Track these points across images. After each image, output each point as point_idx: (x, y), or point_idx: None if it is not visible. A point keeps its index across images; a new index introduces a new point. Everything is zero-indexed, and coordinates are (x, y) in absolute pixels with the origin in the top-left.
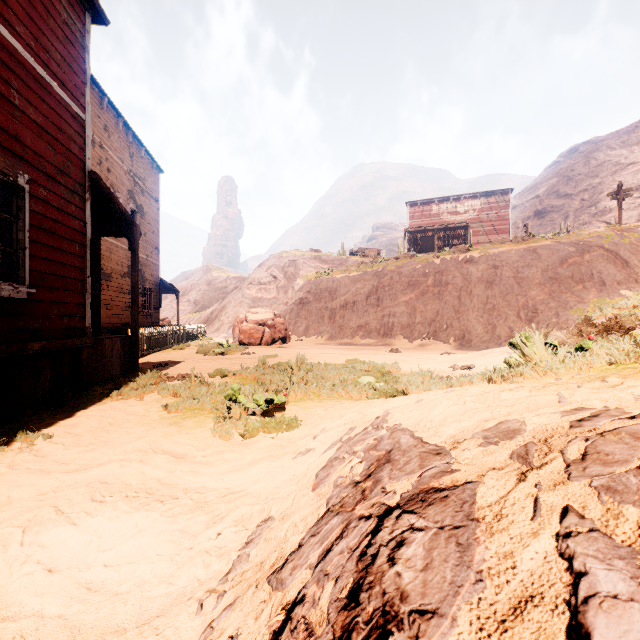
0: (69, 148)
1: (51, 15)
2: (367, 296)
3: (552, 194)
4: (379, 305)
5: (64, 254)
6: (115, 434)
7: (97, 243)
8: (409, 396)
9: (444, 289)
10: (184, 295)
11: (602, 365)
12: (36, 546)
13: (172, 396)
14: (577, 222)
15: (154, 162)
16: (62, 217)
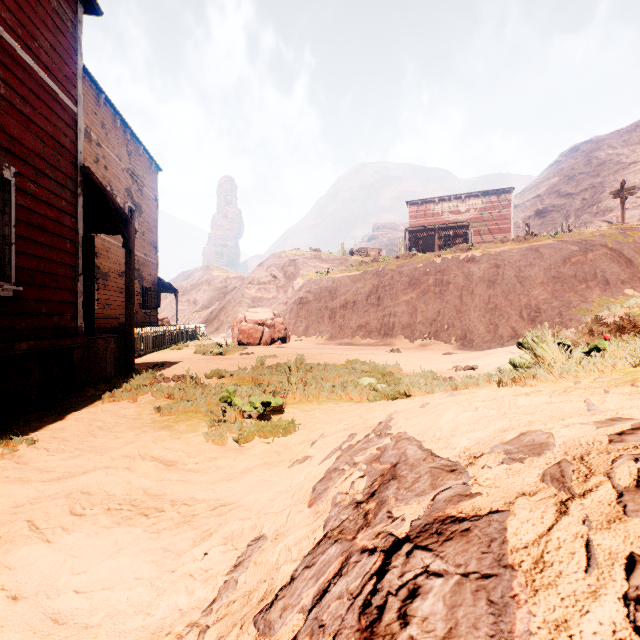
0: (59, 141)
1: (40, 2)
2: (367, 296)
3: (553, 193)
4: (380, 305)
5: (54, 251)
6: (103, 439)
7: (91, 240)
8: (413, 399)
9: (445, 288)
10: (184, 295)
11: (625, 367)
12: (3, 568)
13: (166, 398)
14: (578, 221)
15: (152, 160)
16: (52, 212)
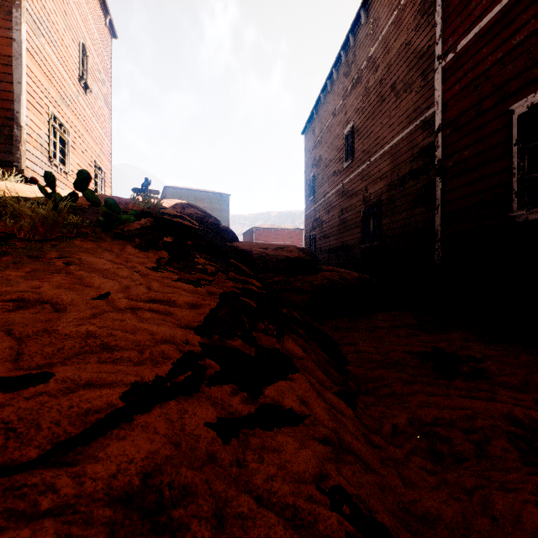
0: None
1: None
2: None
3: None
4: None
5: None
6: None
7: None
8: None
9: None
10: None
11: None
12: None
13: None
14: None
15: None
16: None
